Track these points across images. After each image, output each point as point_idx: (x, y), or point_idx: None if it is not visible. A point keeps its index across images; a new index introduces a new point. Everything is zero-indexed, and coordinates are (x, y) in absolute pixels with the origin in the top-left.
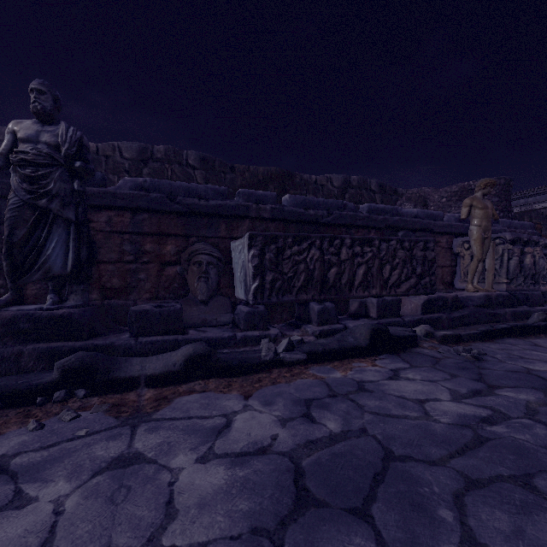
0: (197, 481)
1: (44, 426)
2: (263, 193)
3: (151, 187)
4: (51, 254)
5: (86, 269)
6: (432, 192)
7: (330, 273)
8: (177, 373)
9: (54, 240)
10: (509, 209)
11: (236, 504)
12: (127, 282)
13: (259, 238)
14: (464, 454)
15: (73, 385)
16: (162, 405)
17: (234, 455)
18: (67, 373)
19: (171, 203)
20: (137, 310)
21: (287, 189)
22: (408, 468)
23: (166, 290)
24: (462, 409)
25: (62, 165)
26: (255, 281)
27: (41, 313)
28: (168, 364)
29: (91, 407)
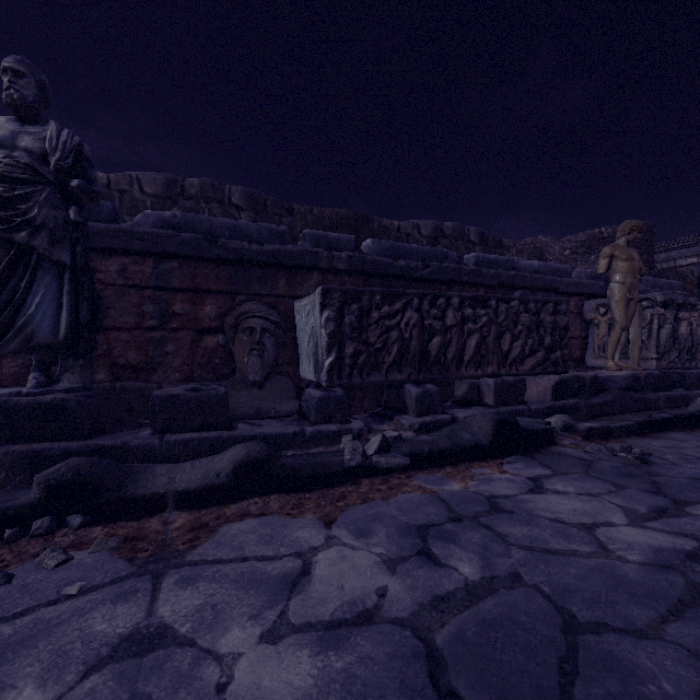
0: (265, 681)
1: (13, 579)
2: (337, 236)
3: (183, 224)
4: (35, 313)
5: (88, 336)
6: (552, 242)
7: (431, 343)
8: (222, 488)
9: (39, 293)
10: (652, 265)
11: None
12: (149, 357)
13: (336, 294)
14: (682, 615)
15: (64, 508)
16: (201, 538)
17: (322, 627)
18: (53, 490)
19: (210, 247)
20: (162, 395)
21: (362, 238)
22: (607, 646)
23: (203, 368)
24: (653, 539)
25: (51, 183)
26: (330, 355)
27: (18, 399)
28: (209, 474)
29: (91, 543)
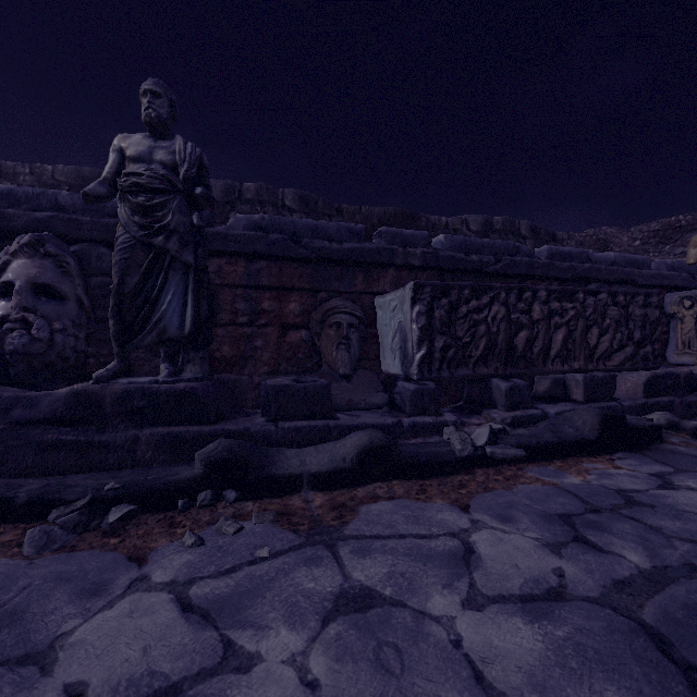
0: (493, 642)
1: (204, 541)
2: (411, 233)
3: (270, 226)
4: (167, 309)
5: (206, 331)
6: (619, 233)
7: (518, 338)
8: (349, 472)
9: (170, 291)
10: None
11: (593, 689)
12: (241, 351)
13: (427, 288)
14: None
15: (221, 483)
16: (346, 516)
17: (515, 600)
18: (212, 467)
19: (295, 247)
20: (275, 385)
21: None
22: None
23: (288, 361)
24: None
25: (180, 191)
26: (420, 348)
27: (158, 387)
28: (336, 458)
29: (250, 515)
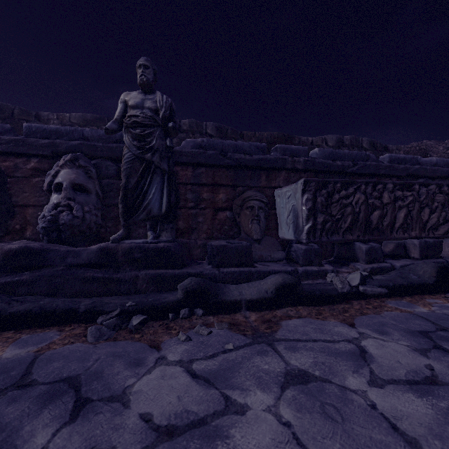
0: (397, 407)
1: (191, 338)
2: (296, 148)
3: (207, 146)
4: (152, 198)
5: (174, 211)
6: (436, 144)
7: (373, 215)
8: (270, 300)
9: (154, 187)
10: None
11: None
12: (189, 224)
13: (312, 183)
14: None
15: (193, 304)
16: (273, 327)
17: (403, 383)
18: (188, 294)
19: (223, 159)
20: (217, 245)
21: None
22: None
23: (218, 231)
24: None
25: (160, 125)
26: (308, 222)
27: (148, 245)
28: (261, 291)
29: (213, 324)
